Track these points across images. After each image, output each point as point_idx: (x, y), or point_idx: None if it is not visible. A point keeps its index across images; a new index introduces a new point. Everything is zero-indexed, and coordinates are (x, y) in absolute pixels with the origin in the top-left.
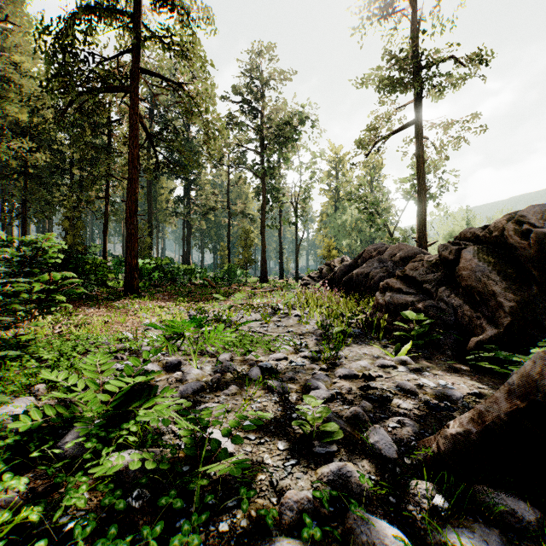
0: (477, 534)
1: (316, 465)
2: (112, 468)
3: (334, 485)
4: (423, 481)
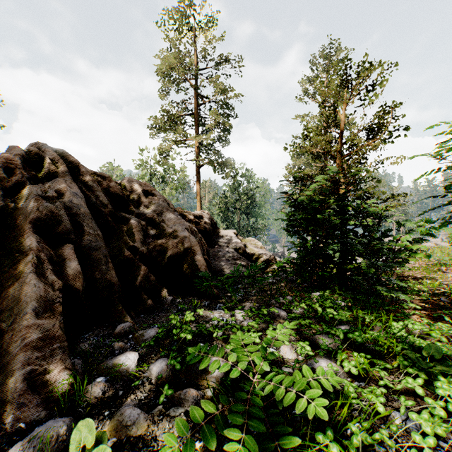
0: (120, 358)
1: (136, 442)
2: (322, 371)
3: (146, 412)
4: (94, 384)
